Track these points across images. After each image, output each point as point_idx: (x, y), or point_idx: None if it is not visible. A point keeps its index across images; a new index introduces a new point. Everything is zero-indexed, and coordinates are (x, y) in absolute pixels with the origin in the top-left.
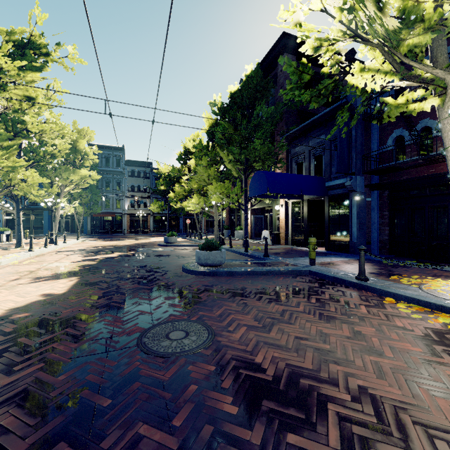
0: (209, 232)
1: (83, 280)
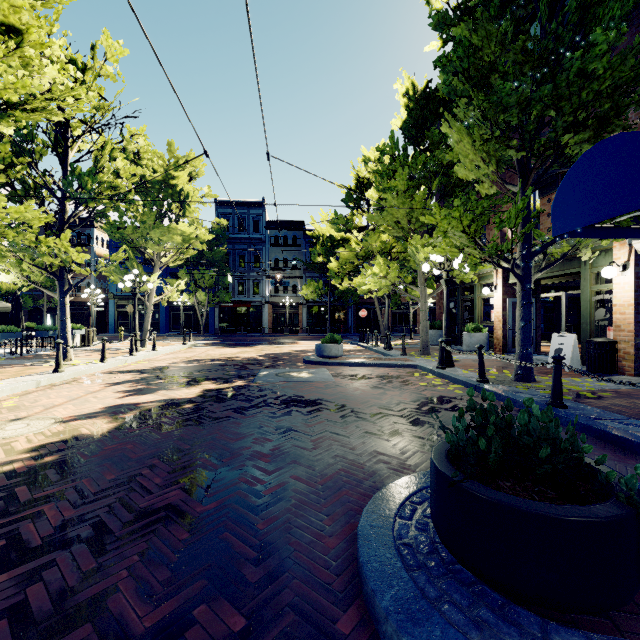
0: (396, 332)
1: None
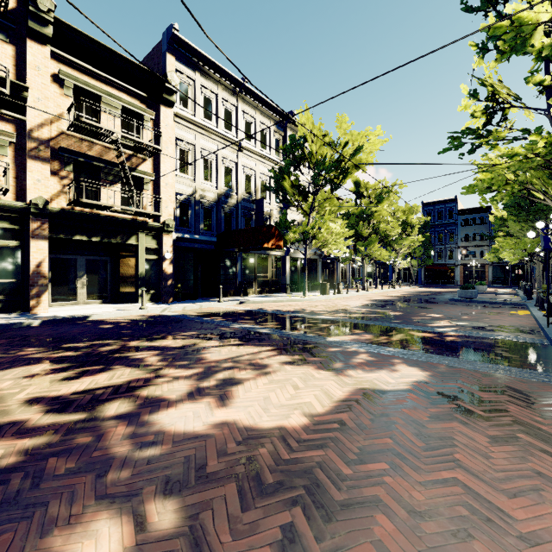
0: None
1: (400, 298)
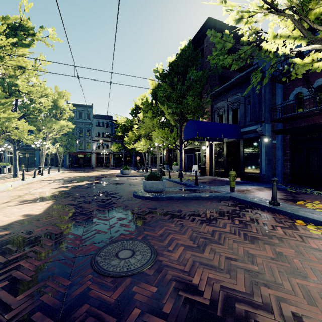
0: (153, 166)
1: (56, 203)
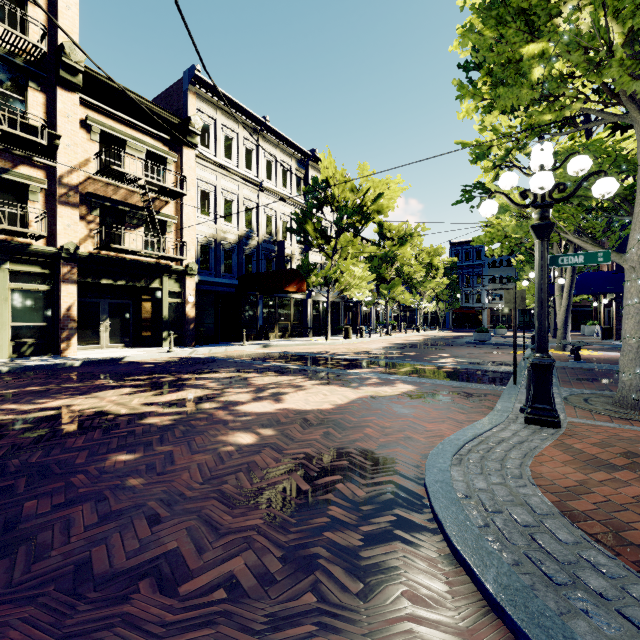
0: None
1: (421, 341)
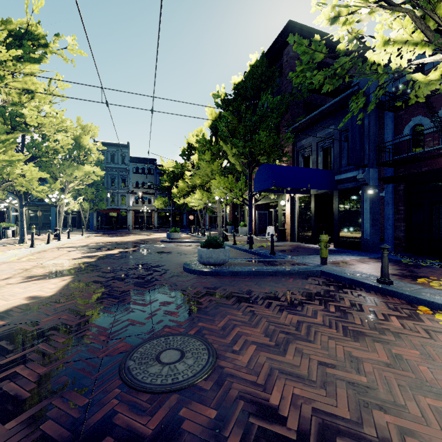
0: (212, 228)
1: (76, 279)
